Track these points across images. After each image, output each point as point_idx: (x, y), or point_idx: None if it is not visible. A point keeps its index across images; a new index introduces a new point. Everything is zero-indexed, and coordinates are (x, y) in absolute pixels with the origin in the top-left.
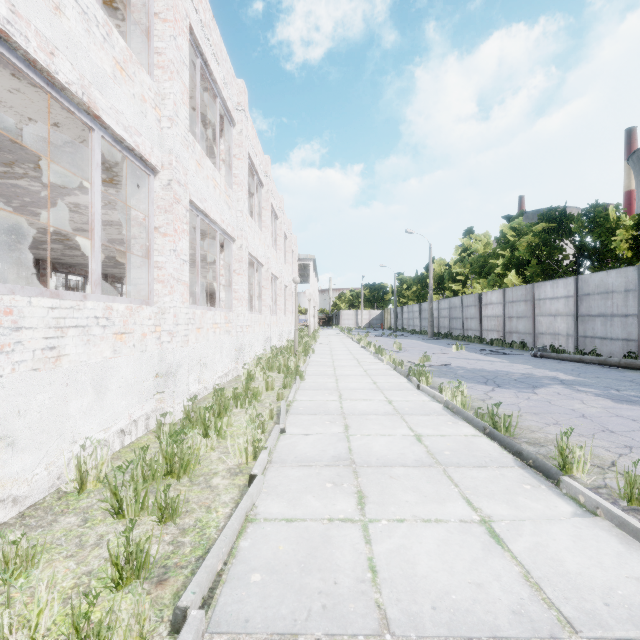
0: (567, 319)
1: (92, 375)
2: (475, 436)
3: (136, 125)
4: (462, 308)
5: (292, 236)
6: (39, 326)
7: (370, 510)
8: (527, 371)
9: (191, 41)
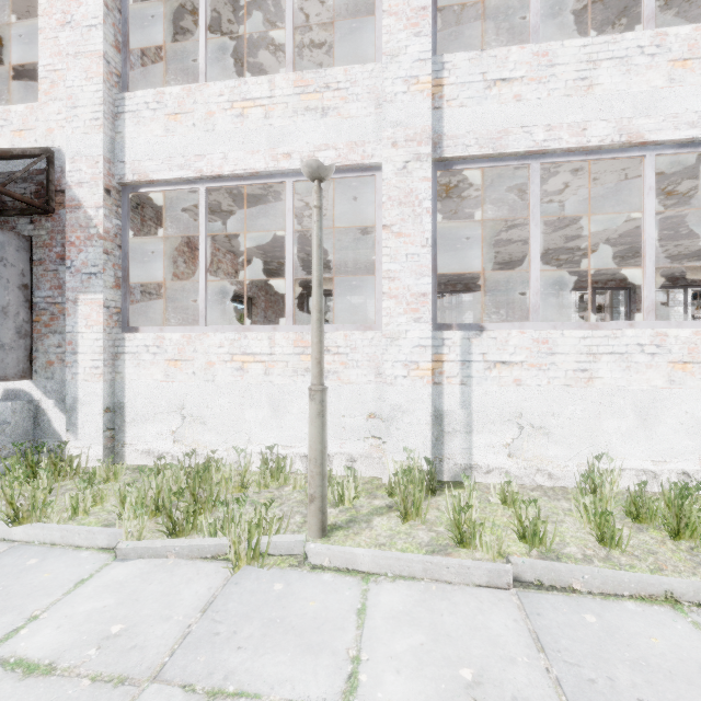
0: None
1: (633, 401)
2: None
3: None
4: None
5: None
6: (571, 352)
7: None
8: None
9: None
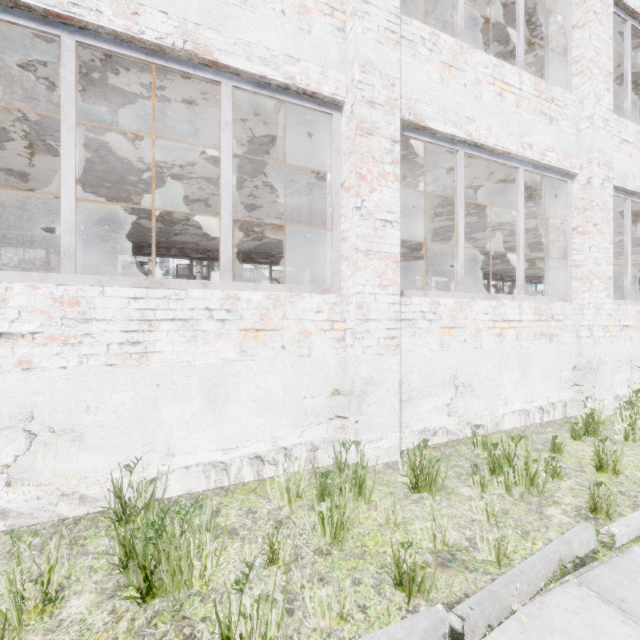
0: None
1: (201, 379)
2: None
3: (288, 51)
4: None
5: None
6: (117, 318)
7: None
8: None
9: None
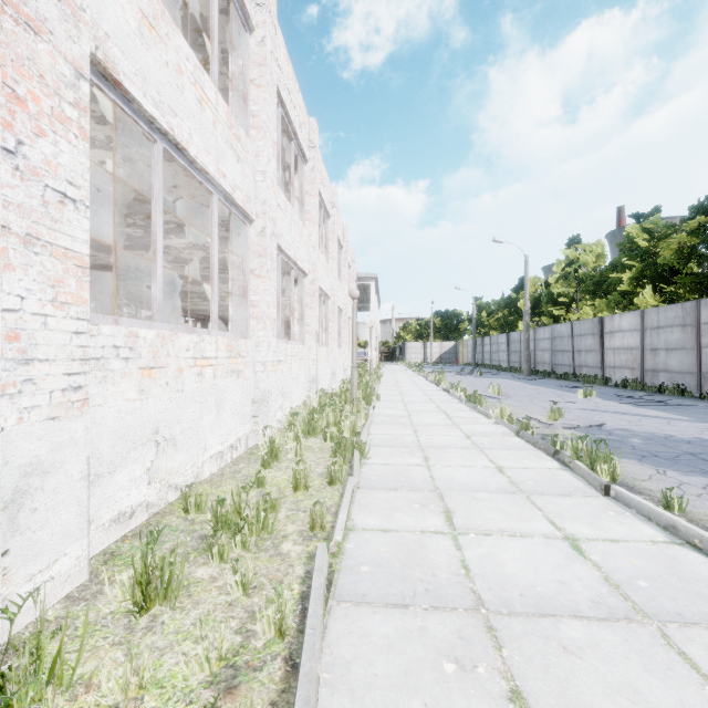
0: None
1: None
2: None
3: None
4: (572, 338)
5: (349, 248)
6: None
7: None
8: None
9: None
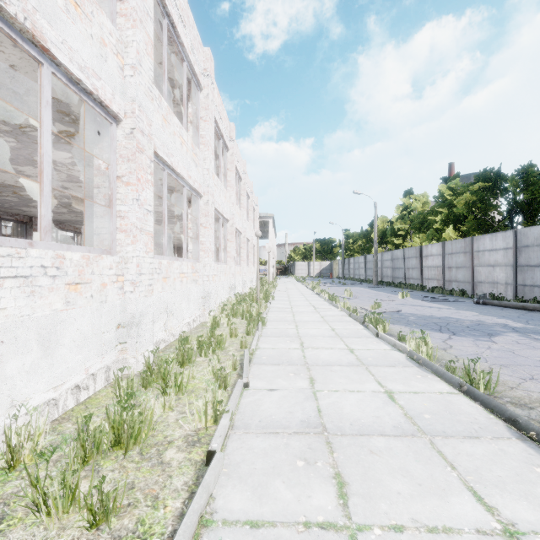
0: (506, 269)
1: (38, 330)
2: (451, 394)
3: (94, 67)
4: (404, 259)
5: (254, 197)
6: None
7: (355, 508)
8: (475, 318)
9: (158, 0)
